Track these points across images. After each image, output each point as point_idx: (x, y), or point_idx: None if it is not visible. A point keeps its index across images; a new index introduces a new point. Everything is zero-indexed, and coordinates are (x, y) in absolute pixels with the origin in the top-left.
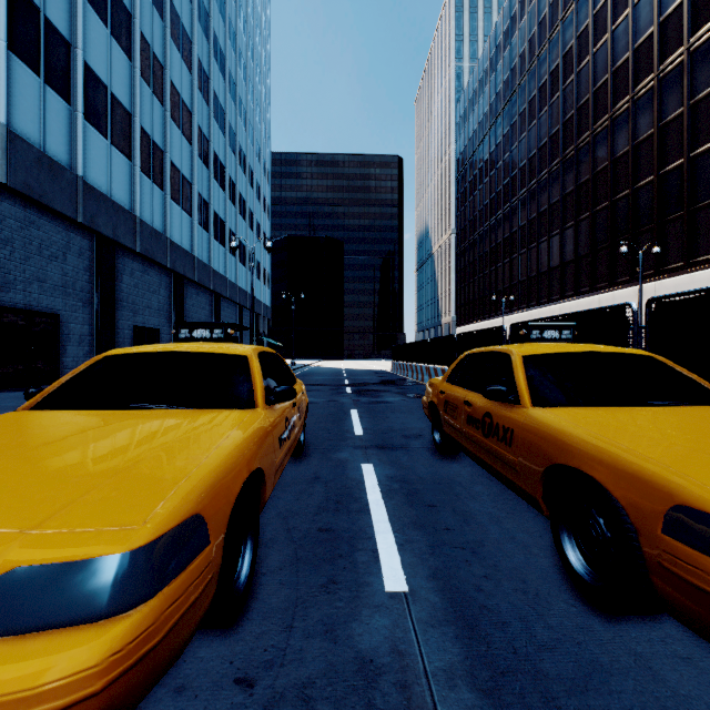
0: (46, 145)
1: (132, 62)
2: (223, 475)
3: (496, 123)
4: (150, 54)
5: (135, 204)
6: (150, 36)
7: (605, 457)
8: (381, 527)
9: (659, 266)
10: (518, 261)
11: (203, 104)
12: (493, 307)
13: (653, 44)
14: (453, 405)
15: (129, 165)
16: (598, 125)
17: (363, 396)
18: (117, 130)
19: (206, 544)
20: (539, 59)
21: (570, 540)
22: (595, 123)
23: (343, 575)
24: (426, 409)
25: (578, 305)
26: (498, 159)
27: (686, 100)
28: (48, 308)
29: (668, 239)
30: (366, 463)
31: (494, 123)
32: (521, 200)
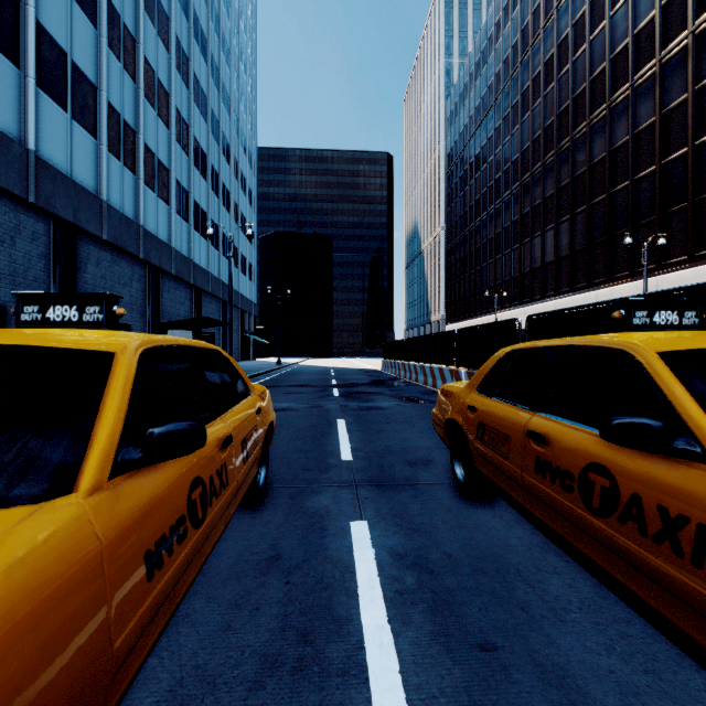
0: None
1: (98, 30)
2: None
3: (488, 117)
4: (120, 25)
5: (102, 187)
6: (120, 4)
7: None
8: None
9: (661, 260)
10: (511, 257)
11: (182, 87)
12: (484, 304)
13: (655, 29)
14: (497, 433)
15: (94, 144)
16: (595, 115)
17: (352, 400)
18: (79, 103)
19: None
20: (533, 49)
21: None
22: (592, 113)
23: None
24: (440, 428)
25: (574, 301)
26: (490, 153)
27: (691, 85)
28: None
29: (671, 231)
30: (357, 518)
31: (485, 117)
32: (514, 194)
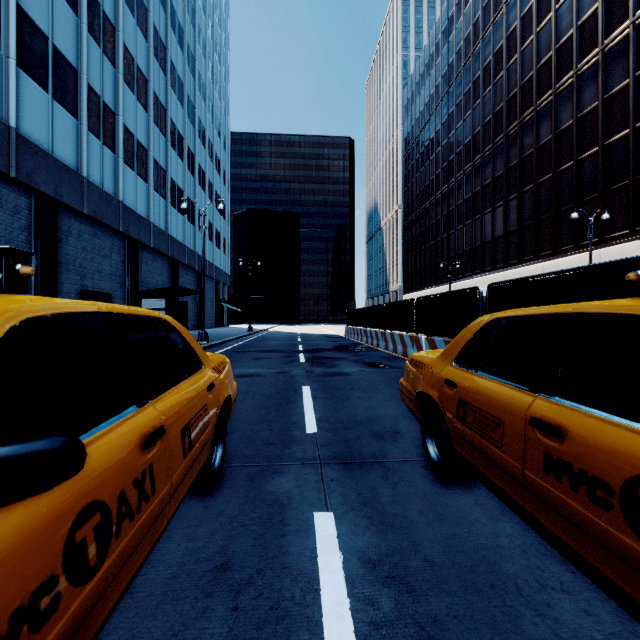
0: None
1: (79, 17)
2: None
3: (442, 104)
4: (100, 13)
5: (82, 164)
6: None
7: None
8: None
9: (604, 234)
10: (463, 232)
11: (160, 73)
12: (438, 276)
13: (598, 20)
14: (485, 415)
15: (75, 123)
16: (542, 101)
17: (317, 366)
18: (60, 85)
19: None
20: (483, 41)
21: None
22: (538, 99)
23: None
24: (410, 401)
25: (522, 273)
26: (444, 137)
27: (632, 72)
28: None
29: (613, 207)
30: (322, 508)
31: (439, 104)
32: (466, 174)
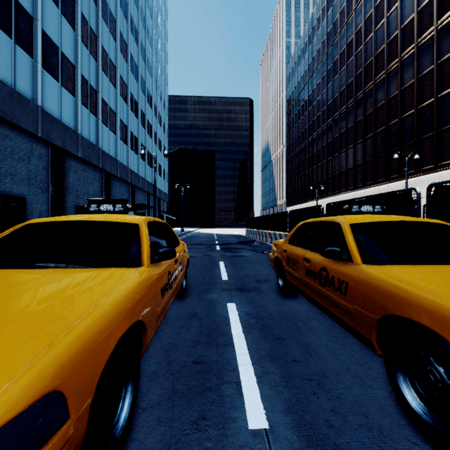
0: (15, 85)
1: (76, 32)
2: (94, 337)
3: (312, 77)
4: (88, 28)
5: (78, 125)
6: (88, 15)
7: (447, 314)
8: (242, 359)
9: (418, 168)
10: (326, 164)
11: (123, 62)
12: (310, 194)
13: (414, 25)
14: (294, 260)
15: (73, 100)
16: (378, 77)
17: (227, 252)
18: (65, 76)
19: (64, 421)
20: (340, 35)
21: (405, 380)
22: (376, 76)
23: (212, 409)
24: (272, 262)
25: (365, 193)
26: (314, 99)
27: (435, 60)
28: (17, 193)
29: (423, 150)
30: (230, 302)
31: (311, 77)
32: (328, 125)
